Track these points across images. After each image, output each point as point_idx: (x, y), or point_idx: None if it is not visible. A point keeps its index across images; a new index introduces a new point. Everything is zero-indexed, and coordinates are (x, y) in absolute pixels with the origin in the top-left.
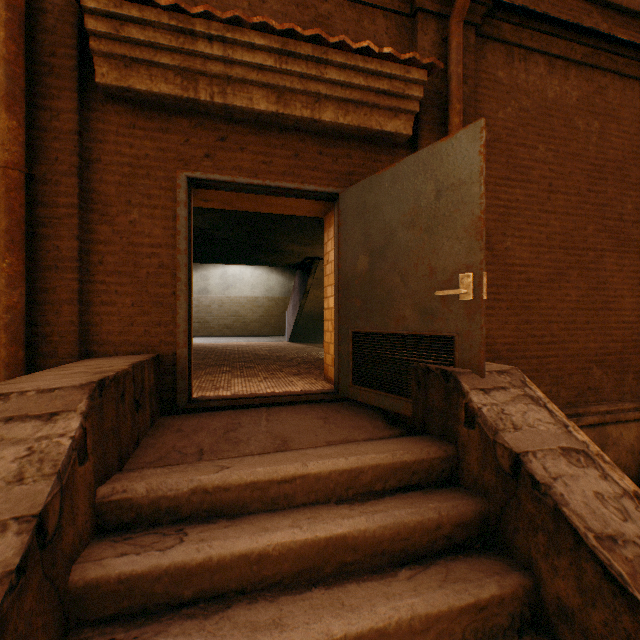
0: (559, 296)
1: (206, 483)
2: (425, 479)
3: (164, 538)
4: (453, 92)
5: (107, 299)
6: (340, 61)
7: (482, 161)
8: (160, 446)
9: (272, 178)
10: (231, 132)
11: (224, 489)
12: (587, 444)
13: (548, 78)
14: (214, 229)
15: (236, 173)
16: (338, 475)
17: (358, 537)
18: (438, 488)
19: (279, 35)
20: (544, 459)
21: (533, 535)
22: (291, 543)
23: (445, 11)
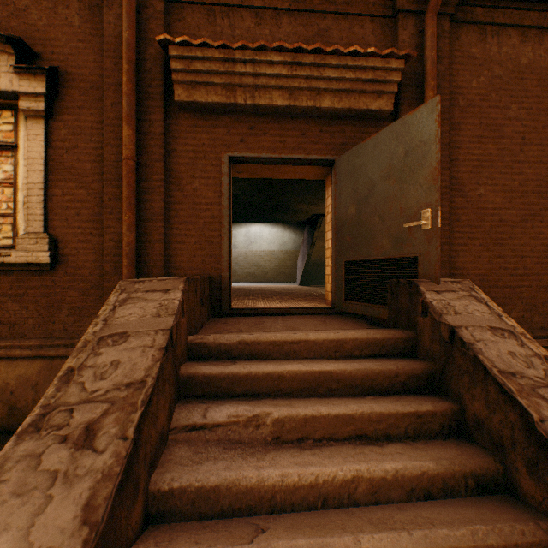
0: (532, 234)
1: (246, 339)
2: (391, 352)
3: (225, 363)
4: (428, 72)
5: (180, 240)
6: (334, 63)
7: (437, 126)
8: (215, 328)
9: (286, 152)
10: (257, 123)
11: (257, 343)
12: (514, 327)
13: (521, 47)
14: (243, 194)
15: (261, 151)
16: (329, 342)
17: (340, 374)
18: (400, 358)
19: (290, 52)
20: (473, 331)
21: (461, 378)
22: (297, 371)
23: (422, 8)
